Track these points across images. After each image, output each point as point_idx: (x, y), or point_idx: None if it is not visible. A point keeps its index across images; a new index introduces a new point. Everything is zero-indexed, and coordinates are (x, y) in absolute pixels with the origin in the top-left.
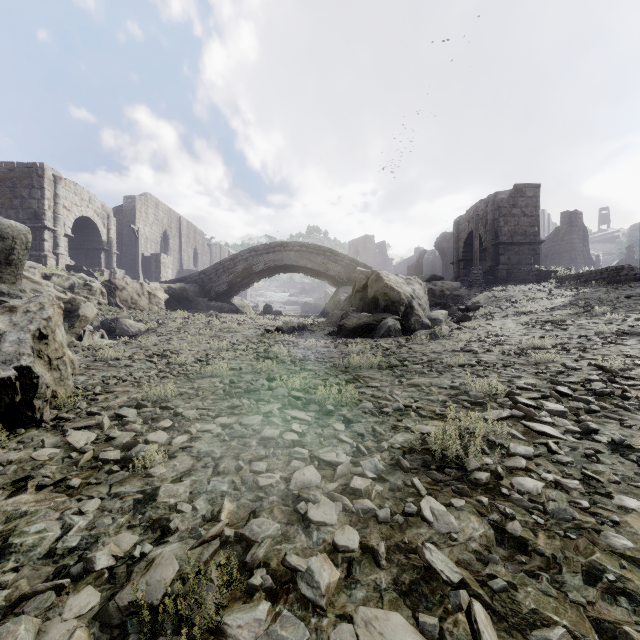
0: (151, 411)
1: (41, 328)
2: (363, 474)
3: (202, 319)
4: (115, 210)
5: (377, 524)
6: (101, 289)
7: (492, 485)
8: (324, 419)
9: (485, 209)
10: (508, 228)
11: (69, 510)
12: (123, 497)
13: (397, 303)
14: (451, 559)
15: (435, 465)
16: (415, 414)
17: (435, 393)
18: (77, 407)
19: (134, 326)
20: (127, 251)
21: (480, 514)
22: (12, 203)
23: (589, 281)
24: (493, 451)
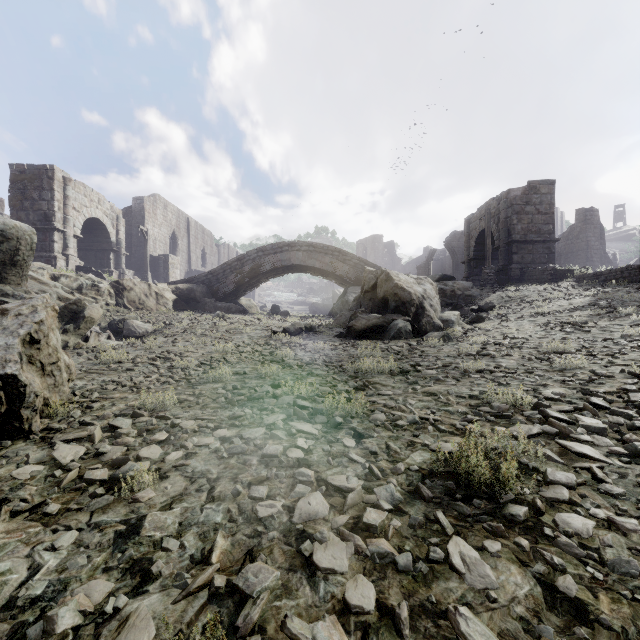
0: (147, 421)
1: (32, 332)
2: (378, 505)
3: (209, 320)
4: (124, 211)
5: (396, 573)
6: (109, 290)
7: (531, 522)
8: (332, 433)
9: (497, 207)
10: (521, 226)
11: (41, 544)
12: (104, 528)
13: (408, 304)
14: (492, 629)
15: (461, 493)
16: (433, 428)
17: (453, 403)
18: (70, 416)
19: (141, 327)
20: (136, 252)
21: (521, 563)
22: (23, 205)
23: (608, 280)
24: (527, 477)
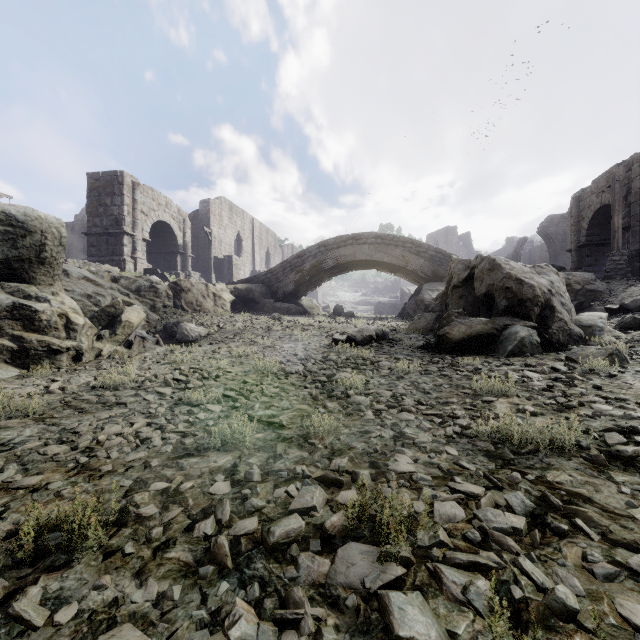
0: None
1: None
2: None
3: (263, 323)
4: (192, 215)
5: None
6: (167, 291)
7: None
8: None
9: (626, 174)
10: None
11: None
12: None
13: (529, 302)
14: None
15: None
16: None
17: None
18: None
19: (194, 330)
20: (203, 254)
21: None
22: (98, 211)
23: None
24: None
